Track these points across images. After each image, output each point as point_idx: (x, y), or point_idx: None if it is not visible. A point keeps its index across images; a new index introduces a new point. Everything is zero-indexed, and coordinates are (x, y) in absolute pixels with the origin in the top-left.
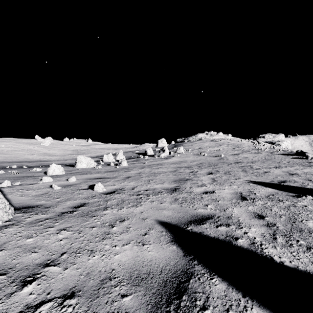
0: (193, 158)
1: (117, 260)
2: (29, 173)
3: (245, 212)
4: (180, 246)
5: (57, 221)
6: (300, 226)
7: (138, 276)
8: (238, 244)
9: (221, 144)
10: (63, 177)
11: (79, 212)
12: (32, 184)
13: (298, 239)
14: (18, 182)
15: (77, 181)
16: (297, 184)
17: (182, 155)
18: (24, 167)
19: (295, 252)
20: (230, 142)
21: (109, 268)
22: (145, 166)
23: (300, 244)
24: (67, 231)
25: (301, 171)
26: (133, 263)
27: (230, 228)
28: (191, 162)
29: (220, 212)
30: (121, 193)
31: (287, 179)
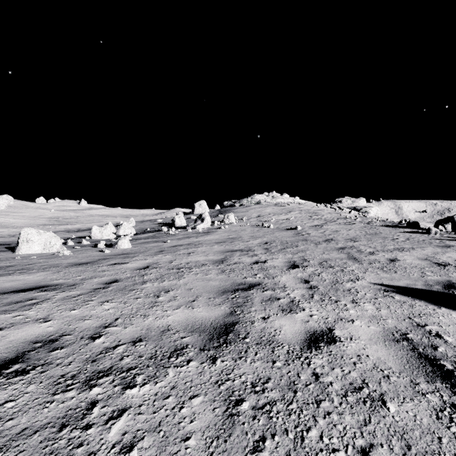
0: (252, 232)
1: None
2: None
3: None
4: None
5: None
6: None
7: None
8: None
9: (290, 210)
10: None
11: None
12: None
13: None
14: None
15: None
16: None
17: (233, 227)
18: None
19: None
20: (302, 207)
21: None
22: (164, 249)
23: None
24: None
25: (449, 258)
26: None
27: None
28: (250, 239)
29: None
30: (26, 376)
31: (450, 279)
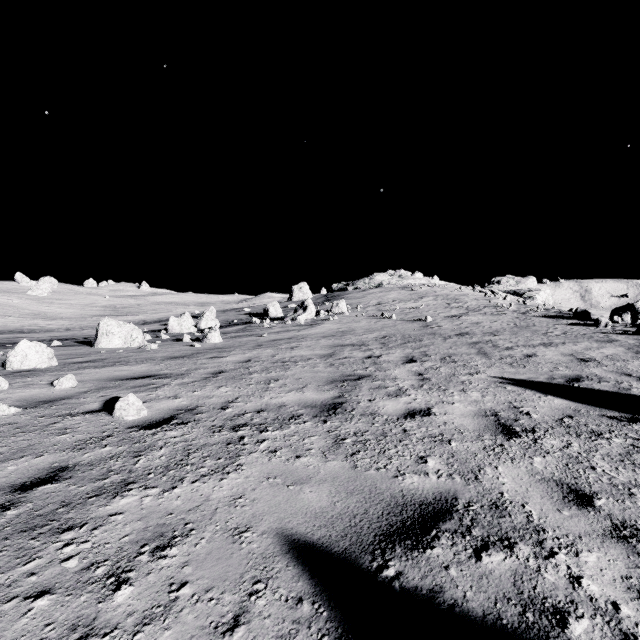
0: (368, 324)
1: None
2: None
3: (531, 479)
4: None
5: None
6: None
7: None
8: None
9: (422, 295)
10: (44, 376)
11: (26, 508)
12: None
13: None
14: None
15: (78, 386)
16: (609, 386)
17: (344, 319)
18: None
19: None
20: (440, 291)
21: None
22: (262, 343)
23: None
24: None
25: (600, 354)
26: None
27: (517, 557)
28: (365, 333)
29: (466, 485)
30: (187, 425)
31: (581, 373)
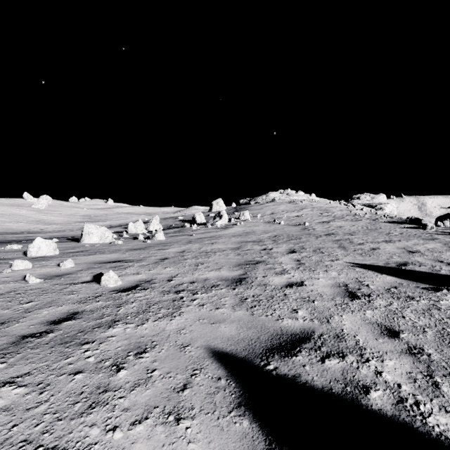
0: (264, 227)
1: None
2: None
3: (362, 322)
4: (258, 420)
5: (4, 358)
6: None
7: None
8: (373, 405)
9: (302, 207)
10: (53, 261)
11: (59, 333)
12: None
13: None
14: None
15: (75, 267)
16: (425, 268)
17: (248, 224)
18: None
19: None
20: (315, 204)
21: None
22: (192, 240)
23: None
24: (15, 387)
25: (423, 248)
26: None
27: (346, 361)
28: (262, 233)
29: (321, 325)
30: (147, 290)
31: (408, 260)
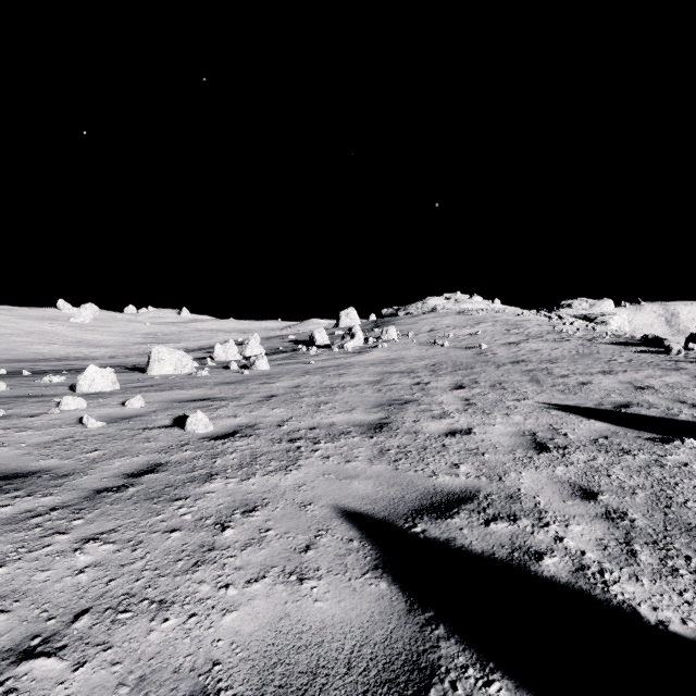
0: (418, 351)
1: (229, 632)
2: (33, 389)
3: (549, 481)
4: (398, 582)
5: (80, 514)
6: (684, 516)
7: (285, 683)
8: (544, 571)
9: (479, 321)
10: (114, 398)
11: (142, 487)
12: (35, 416)
13: (688, 553)
14: (0, 411)
15: (146, 406)
16: (657, 411)
17: (394, 346)
18: (24, 374)
19: (689, 592)
20: (499, 316)
21: (204, 657)
22: (310, 370)
23: (695, 569)
24: (102, 544)
25: (660, 382)
26: (272, 640)
27: (518, 525)
28: (414, 360)
29: (490, 483)
30: (250, 437)
31: (632, 400)
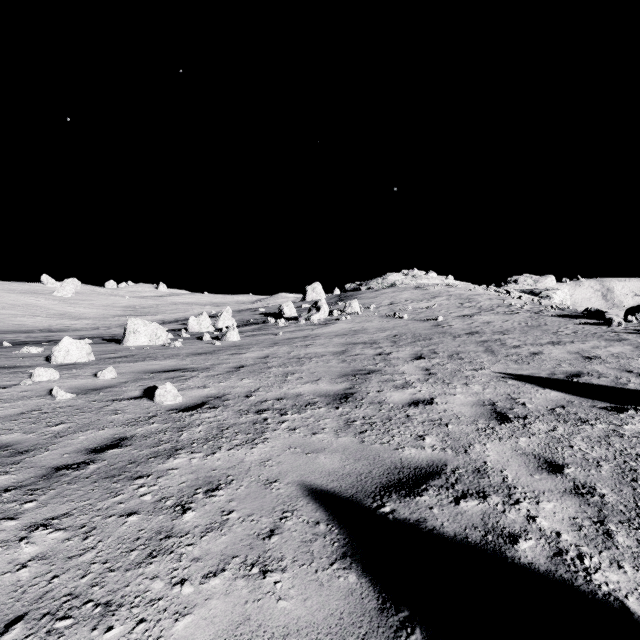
0: (380, 323)
1: None
2: (10, 360)
3: (513, 453)
4: (369, 574)
5: (34, 496)
6: None
7: None
8: (521, 557)
9: (435, 295)
10: (87, 369)
11: (103, 464)
12: (5, 387)
13: None
14: None
15: (118, 377)
16: (607, 381)
17: (357, 318)
18: (4, 346)
19: None
20: (453, 290)
21: None
22: (278, 341)
23: None
24: (51, 531)
25: (606, 352)
26: None
27: (489, 503)
28: (376, 332)
29: (456, 456)
30: (218, 409)
31: (582, 370)
